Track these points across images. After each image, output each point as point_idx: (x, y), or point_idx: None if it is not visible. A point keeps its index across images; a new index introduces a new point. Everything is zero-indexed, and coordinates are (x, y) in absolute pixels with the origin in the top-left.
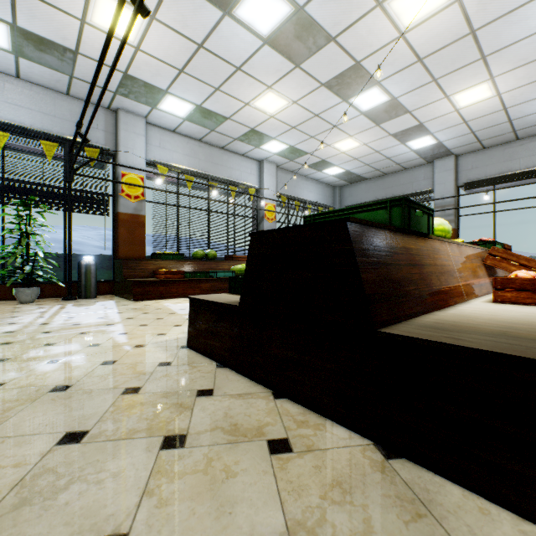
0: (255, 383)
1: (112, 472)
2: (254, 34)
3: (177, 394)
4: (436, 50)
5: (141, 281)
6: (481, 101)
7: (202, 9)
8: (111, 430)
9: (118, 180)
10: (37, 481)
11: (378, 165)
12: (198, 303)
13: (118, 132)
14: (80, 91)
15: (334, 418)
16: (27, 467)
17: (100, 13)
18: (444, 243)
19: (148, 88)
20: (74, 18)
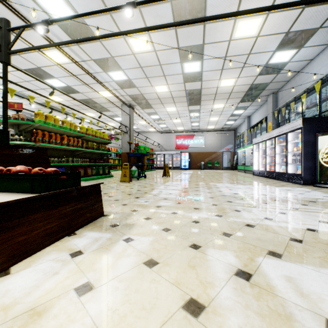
0: None
1: None
2: None
3: None
4: None
5: None
6: None
7: None
8: None
9: None
10: None
11: None
12: None
13: None
14: None
15: None
16: None
17: None
18: None
19: None
20: None
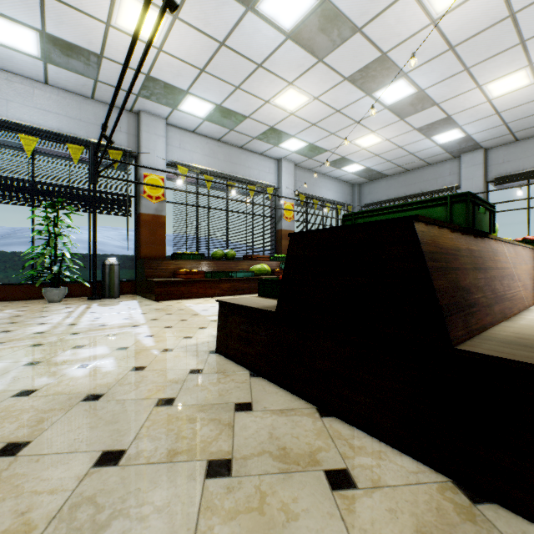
0: (296, 396)
1: (156, 506)
2: (276, 29)
3: (213, 407)
4: (470, 37)
5: (163, 281)
6: (517, 90)
7: (224, 6)
8: (149, 450)
9: (140, 181)
10: (75, 513)
11: (401, 161)
12: (229, 307)
13: (140, 134)
14: (104, 95)
15: (396, 445)
16: (64, 495)
17: (125, 15)
18: (500, 243)
19: (169, 89)
20: (100, 22)
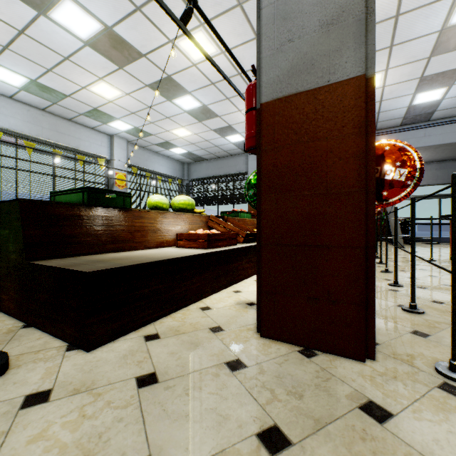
0: None
1: None
2: (73, 36)
3: None
4: (221, 80)
5: None
6: None
7: (15, 4)
8: None
9: None
10: None
11: (212, 150)
12: None
13: None
14: None
15: (15, 316)
16: None
17: None
18: (155, 213)
19: None
20: None
